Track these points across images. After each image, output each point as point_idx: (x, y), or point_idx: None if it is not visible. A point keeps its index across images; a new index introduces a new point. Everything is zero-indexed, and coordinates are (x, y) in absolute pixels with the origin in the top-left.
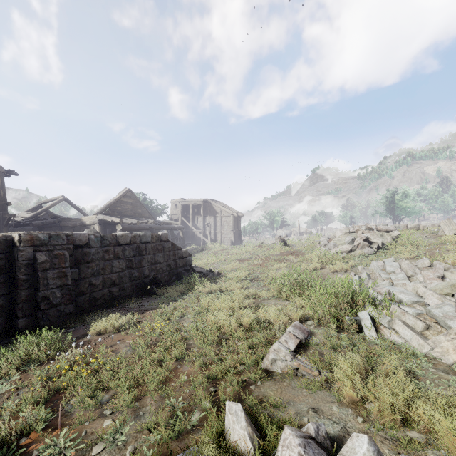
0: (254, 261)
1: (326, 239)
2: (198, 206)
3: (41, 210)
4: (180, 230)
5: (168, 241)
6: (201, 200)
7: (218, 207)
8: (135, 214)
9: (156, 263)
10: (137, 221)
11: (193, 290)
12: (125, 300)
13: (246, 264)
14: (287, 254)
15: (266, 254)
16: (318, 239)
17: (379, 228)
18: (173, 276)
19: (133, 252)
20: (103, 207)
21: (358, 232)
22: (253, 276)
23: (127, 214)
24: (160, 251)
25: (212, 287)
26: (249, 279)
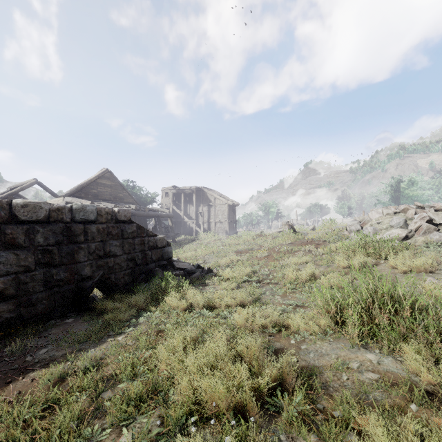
0: (256, 252)
1: (357, 222)
2: (190, 194)
3: (7, 194)
4: (169, 218)
5: (131, 222)
6: (193, 187)
7: (212, 195)
8: (116, 199)
9: (107, 256)
10: (115, 206)
11: (162, 302)
12: (20, 328)
13: (247, 257)
14: (302, 244)
15: (272, 244)
16: (337, 225)
17: (437, 206)
18: (140, 275)
19: (55, 237)
20: (73, 188)
21: (409, 212)
22: (260, 276)
23: (105, 198)
24: (116, 236)
25: (194, 299)
26: (255, 281)
